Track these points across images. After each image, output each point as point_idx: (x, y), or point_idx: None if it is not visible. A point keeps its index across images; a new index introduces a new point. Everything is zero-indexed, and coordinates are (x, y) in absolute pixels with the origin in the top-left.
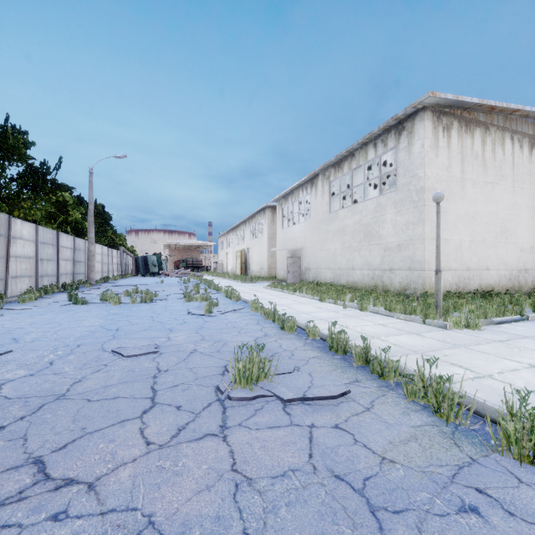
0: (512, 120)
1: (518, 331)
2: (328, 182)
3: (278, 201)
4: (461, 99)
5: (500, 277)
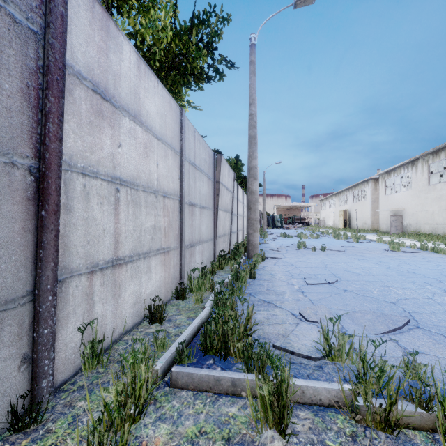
0: None
1: None
2: (427, 164)
3: (381, 175)
4: None
5: None
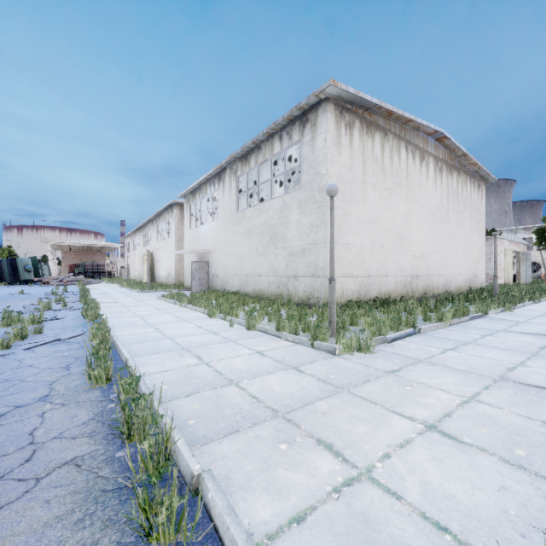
0: (406, 131)
1: (411, 351)
2: (236, 177)
3: (186, 197)
4: (361, 95)
5: (397, 283)
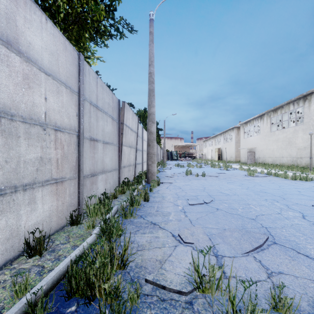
0: None
1: None
2: (270, 118)
3: (241, 124)
4: None
5: None
